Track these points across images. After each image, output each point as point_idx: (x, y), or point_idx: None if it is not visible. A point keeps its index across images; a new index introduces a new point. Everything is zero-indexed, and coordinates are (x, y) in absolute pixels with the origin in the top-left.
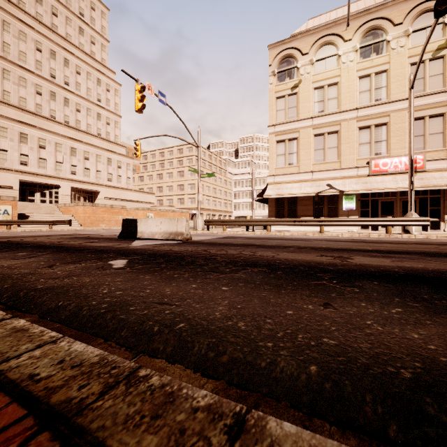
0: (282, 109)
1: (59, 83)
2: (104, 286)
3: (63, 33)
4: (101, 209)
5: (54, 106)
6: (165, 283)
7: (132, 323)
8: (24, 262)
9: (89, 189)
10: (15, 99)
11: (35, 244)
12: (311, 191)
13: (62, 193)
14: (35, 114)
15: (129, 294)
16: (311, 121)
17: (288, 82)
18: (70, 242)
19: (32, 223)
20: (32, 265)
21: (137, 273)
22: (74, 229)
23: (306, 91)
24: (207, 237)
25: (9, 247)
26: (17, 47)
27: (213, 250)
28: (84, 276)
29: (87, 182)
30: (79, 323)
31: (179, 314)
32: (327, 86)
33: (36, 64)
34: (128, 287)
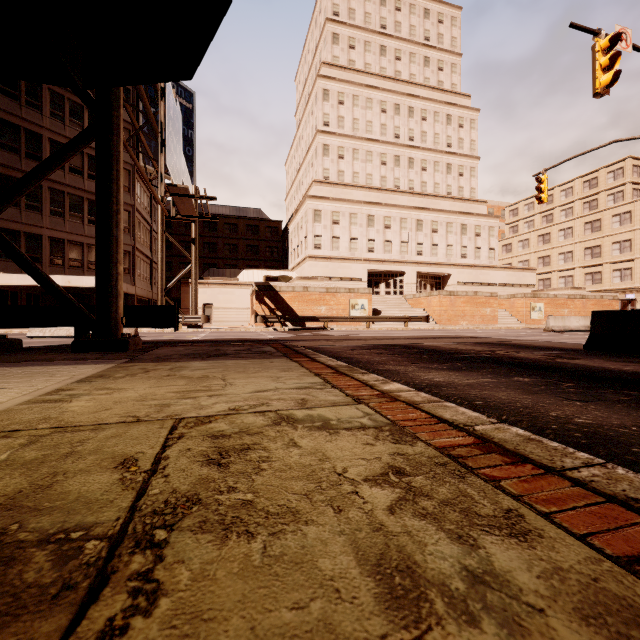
0: None
1: (403, 142)
2: None
3: (407, 76)
4: (461, 298)
5: (397, 173)
6: None
7: None
8: None
9: (437, 273)
10: (362, 179)
11: (464, 353)
12: None
13: (407, 282)
14: (380, 189)
15: None
16: None
17: None
18: (517, 354)
19: (388, 320)
20: None
21: None
22: (431, 328)
23: None
24: None
25: (447, 358)
26: (364, 119)
27: None
28: None
29: (435, 263)
30: None
31: None
32: None
33: (381, 130)
34: None
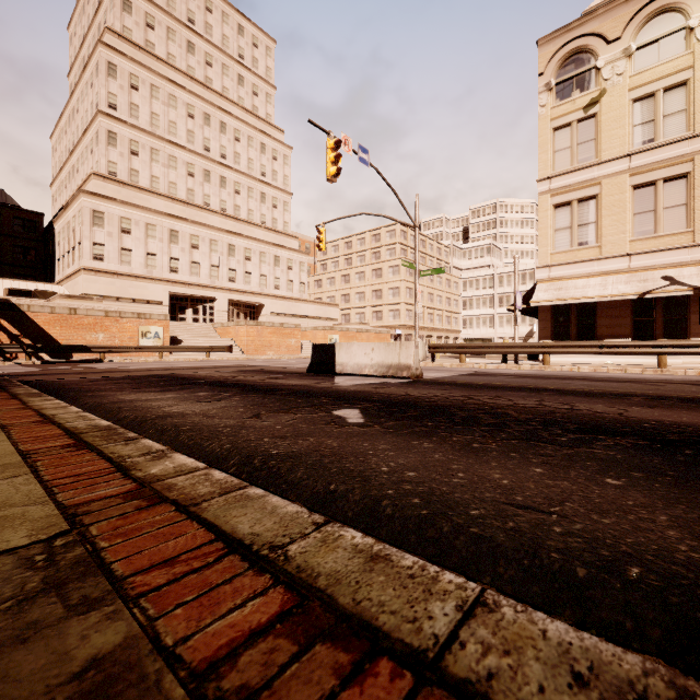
0: (565, 147)
1: (214, 157)
2: (373, 458)
3: (219, 87)
4: (268, 329)
5: (208, 190)
6: (474, 459)
7: (509, 548)
8: (217, 408)
9: (251, 302)
10: (164, 186)
11: (206, 379)
12: (629, 290)
13: (218, 309)
14: (186, 203)
15: (433, 478)
16: (627, 161)
17: (577, 97)
18: (248, 378)
19: (186, 350)
20: (230, 412)
21: (400, 436)
22: (235, 358)
23: (615, 107)
24: (443, 374)
25: (179, 383)
26: (167, 117)
27: (482, 397)
28: (323, 437)
29: (249, 292)
30: (388, 531)
31: (591, 539)
32: (662, 91)
33: (188, 136)
34: (416, 463)
